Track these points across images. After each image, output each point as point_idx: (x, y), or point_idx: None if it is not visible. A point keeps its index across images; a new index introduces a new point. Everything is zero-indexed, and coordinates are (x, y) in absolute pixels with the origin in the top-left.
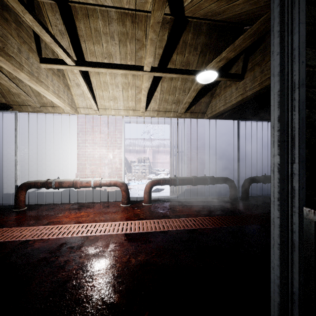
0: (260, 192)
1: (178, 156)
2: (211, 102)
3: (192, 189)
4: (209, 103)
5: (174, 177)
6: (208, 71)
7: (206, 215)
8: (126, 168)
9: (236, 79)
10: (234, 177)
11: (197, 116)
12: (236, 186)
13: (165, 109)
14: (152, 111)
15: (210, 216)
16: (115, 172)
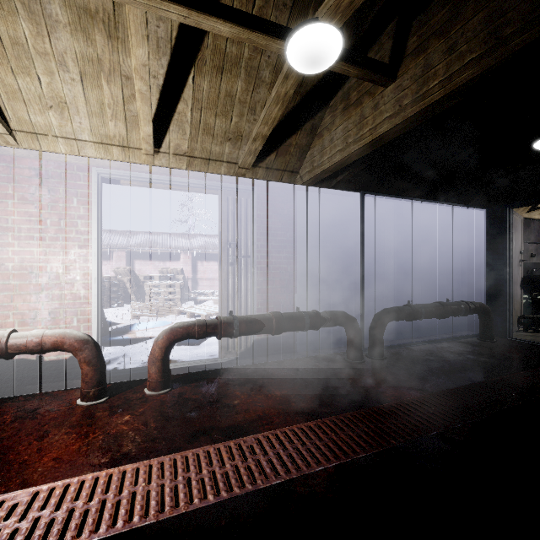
0: (396, 336)
1: (239, 266)
2: (310, 148)
3: (269, 340)
4: (306, 149)
5: (229, 315)
6: (321, 24)
7: (307, 415)
8: (133, 290)
9: (380, 77)
10: (351, 310)
11: (281, 179)
12: (360, 330)
13: (206, 154)
14: (175, 156)
15: (317, 416)
16: (71, 307)
